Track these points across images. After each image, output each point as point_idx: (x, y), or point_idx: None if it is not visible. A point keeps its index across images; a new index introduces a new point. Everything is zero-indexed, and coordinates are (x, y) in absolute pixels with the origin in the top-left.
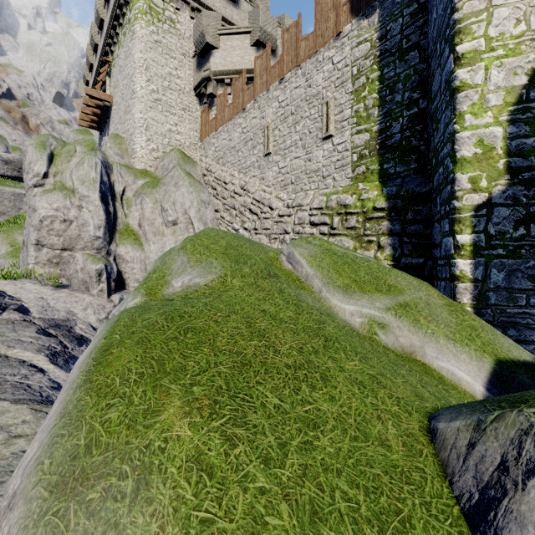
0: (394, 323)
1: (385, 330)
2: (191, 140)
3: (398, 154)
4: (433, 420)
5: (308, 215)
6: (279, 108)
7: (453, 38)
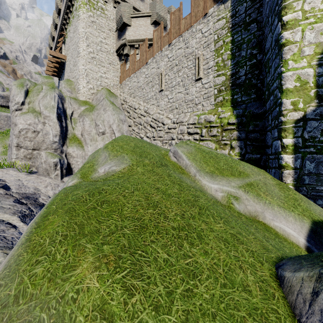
0: (244, 196)
1: (238, 201)
2: (114, 82)
3: (243, 89)
4: (279, 269)
5: (186, 128)
6: (168, 61)
7: (280, 11)
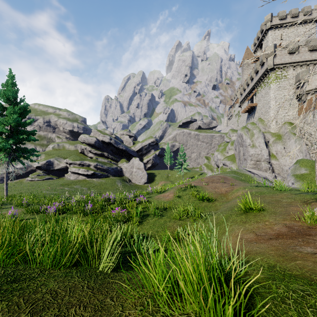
0: None
1: None
2: (293, 116)
3: None
4: None
5: None
6: None
7: None
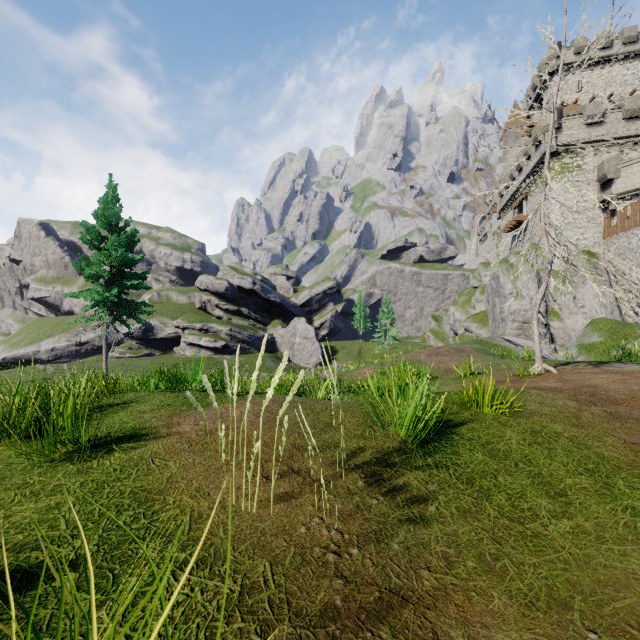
0: None
1: None
2: (594, 240)
3: None
4: None
5: None
6: None
7: None
